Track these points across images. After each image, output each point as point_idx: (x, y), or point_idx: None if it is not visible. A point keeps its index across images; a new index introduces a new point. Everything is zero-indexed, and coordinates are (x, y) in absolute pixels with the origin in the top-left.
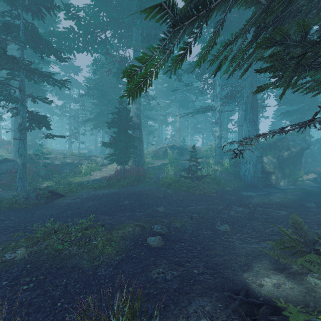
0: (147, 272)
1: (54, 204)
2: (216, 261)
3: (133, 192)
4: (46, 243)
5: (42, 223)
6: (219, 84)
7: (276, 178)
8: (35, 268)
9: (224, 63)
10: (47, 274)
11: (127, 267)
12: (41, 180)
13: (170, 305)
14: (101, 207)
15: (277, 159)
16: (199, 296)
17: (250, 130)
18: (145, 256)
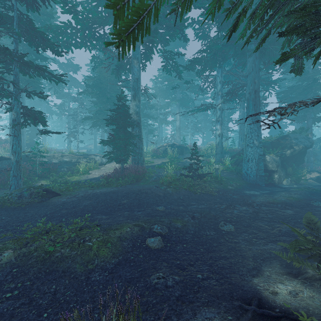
0: (146, 276)
1: (49, 203)
2: (222, 264)
3: (132, 191)
4: (36, 245)
5: (33, 223)
6: (220, 81)
7: (278, 177)
8: (22, 273)
9: (242, 22)
10: (35, 279)
11: (124, 271)
12: (37, 179)
13: (172, 316)
14: (98, 206)
15: (280, 158)
16: (205, 305)
17: (252, 127)
18: (144, 258)
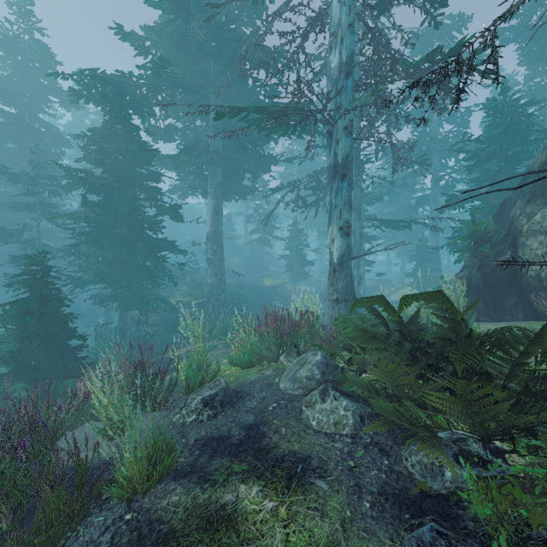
0: None
1: None
2: None
3: None
4: None
5: None
6: None
7: None
8: None
9: None
10: None
11: None
12: None
13: None
14: None
15: None
16: None
17: None
18: None
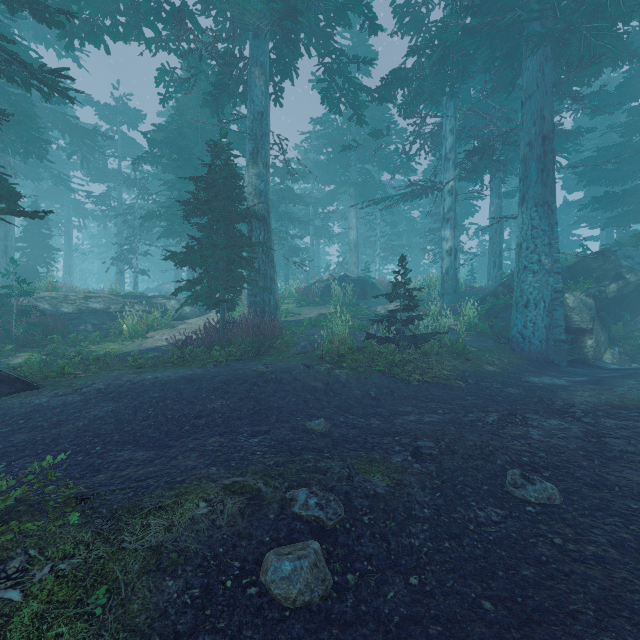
0: None
1: None
2: None
3: (239, 377)
4: None
5: None
6: (453, 129)
7: (595, 345)
8: None
9: None
10: None
11: None
12: (15, 350)
13: None
14: (135, 420)
15: (594, 301)
16: None
17: (536, 224)
18: None
